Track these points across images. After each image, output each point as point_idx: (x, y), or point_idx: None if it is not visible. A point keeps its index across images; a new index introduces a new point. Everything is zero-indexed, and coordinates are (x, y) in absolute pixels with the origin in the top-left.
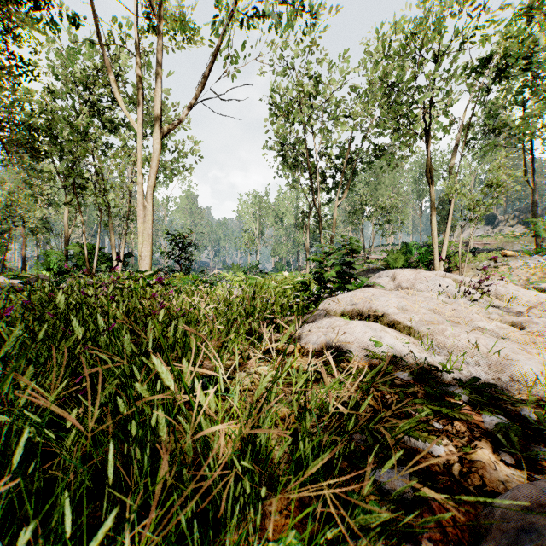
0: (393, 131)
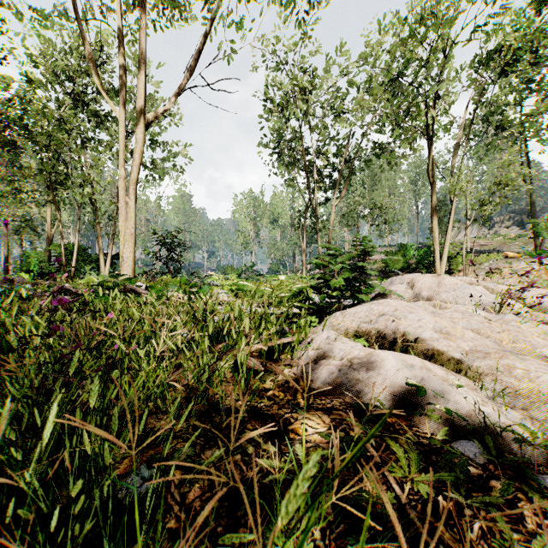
0: (392, 129)
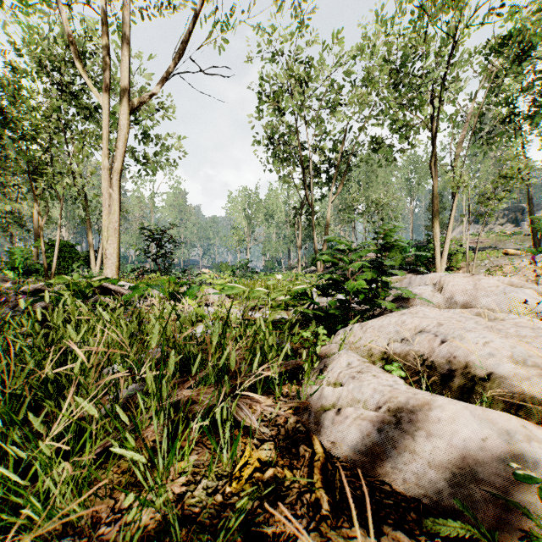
0: (390, 123)
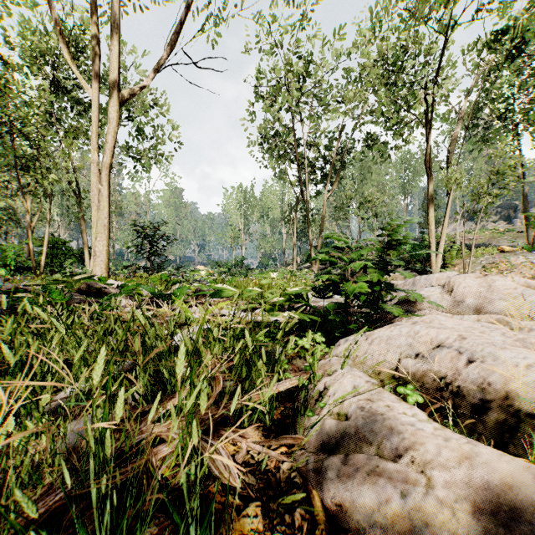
0: (385, 120)
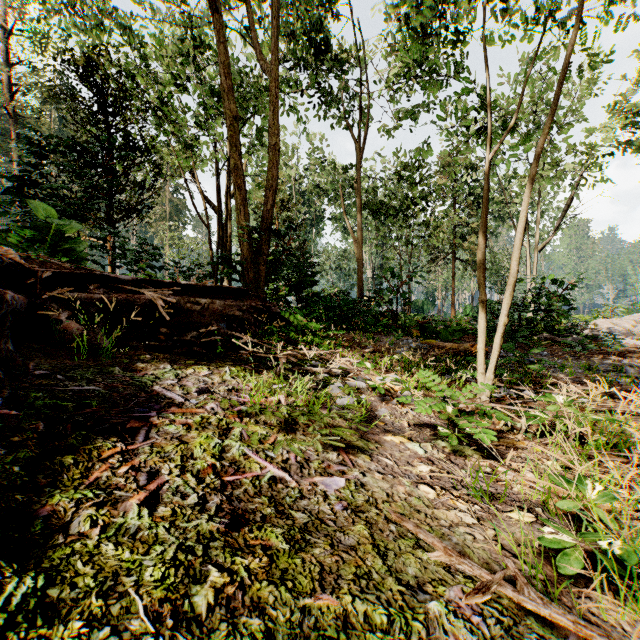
0: None
